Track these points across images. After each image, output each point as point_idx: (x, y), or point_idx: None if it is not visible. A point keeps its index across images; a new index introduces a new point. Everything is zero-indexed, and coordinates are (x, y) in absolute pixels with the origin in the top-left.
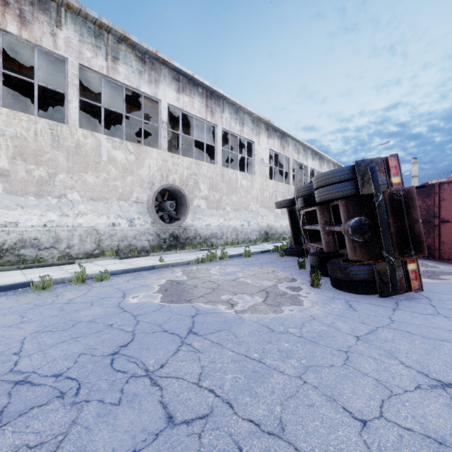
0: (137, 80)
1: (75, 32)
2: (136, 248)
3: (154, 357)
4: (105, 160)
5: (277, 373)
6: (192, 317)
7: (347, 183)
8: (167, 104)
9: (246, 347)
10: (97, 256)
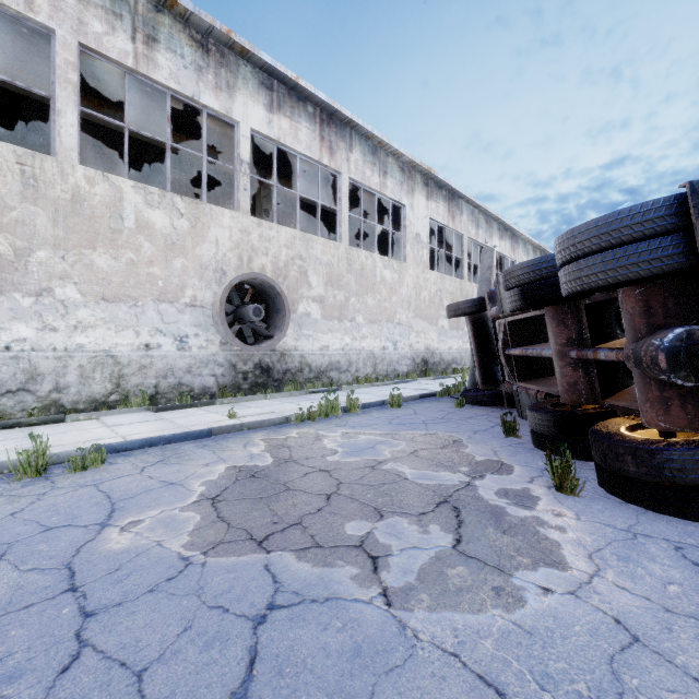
0: (193, 82)
1: None
2: (192, 389)
3: None
4: (131, 227)
5: None
6: (254, 626)
7: (661, 240)
8: (249, 131)
9: None
10: (114, 406)
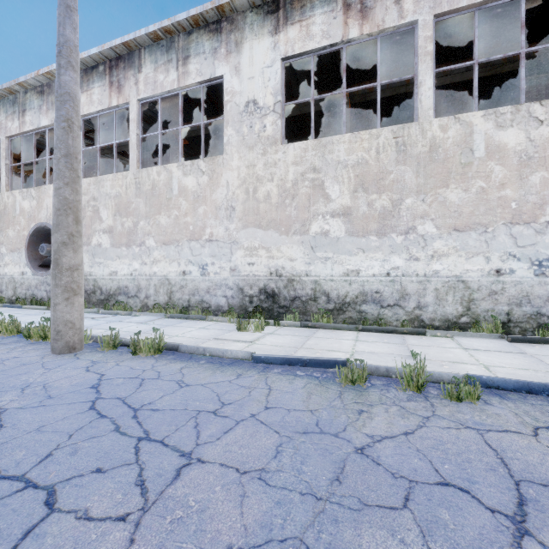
0: None
1: None
2: None
3: None
4: (480, 156)
5: None
6: None
7: None
8: None
9: None
10: (464, 327)
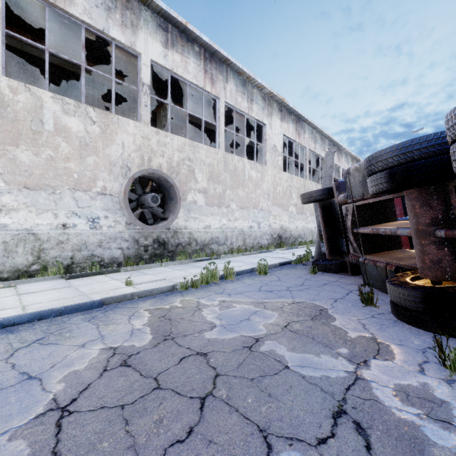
0: (103, 18)
1: None
2: (102, 259)
3: None
4: (50, 130)
5: None
6: None
7: None
8: (149, 61)
9: None
10: (35, 274)
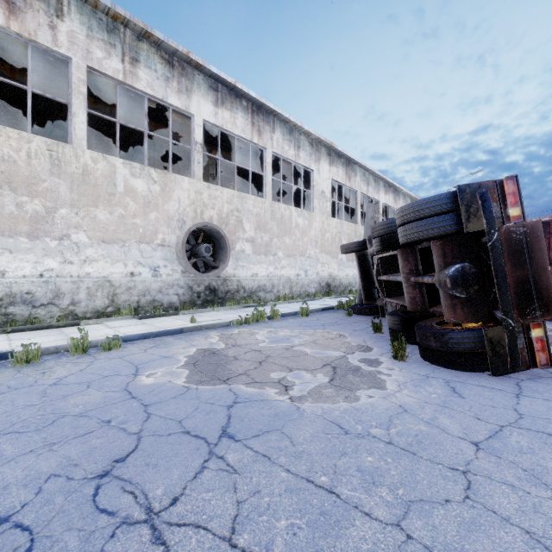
0: (163, 88)
1: (81, 24)
2: (162, 304)
3: (163, 483)
4: (121, 191)
5: (360, 518)
6: (228, 408)
7: (445, 216)
8: (201, 121)
9: (307, 464)
10: (110, 315)
